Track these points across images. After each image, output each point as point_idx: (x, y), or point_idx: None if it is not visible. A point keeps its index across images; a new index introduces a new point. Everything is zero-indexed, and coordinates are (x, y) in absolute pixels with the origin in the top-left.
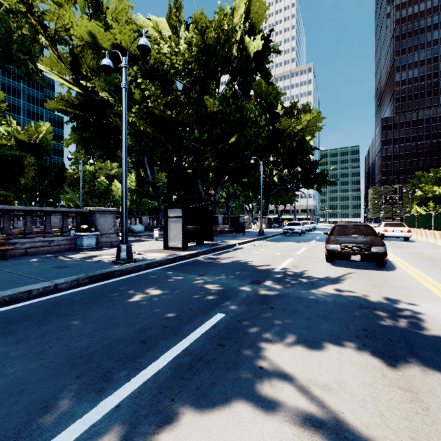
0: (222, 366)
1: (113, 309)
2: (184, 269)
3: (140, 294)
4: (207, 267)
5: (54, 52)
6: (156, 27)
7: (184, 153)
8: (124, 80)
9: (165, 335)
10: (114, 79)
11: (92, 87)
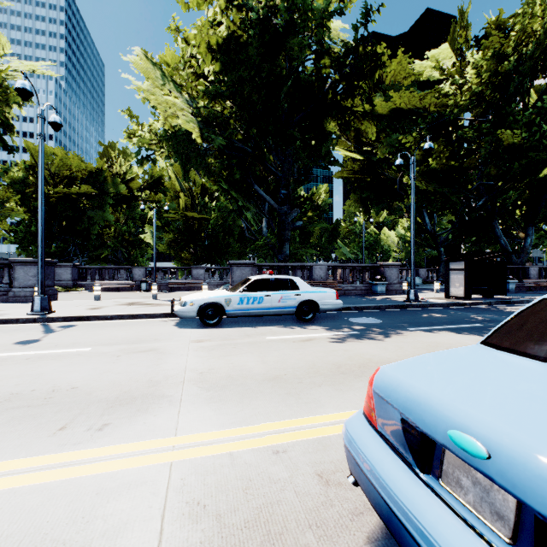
0: (470, 331)
1: (414, 316)
2: (462, 310)
3: (427, 315)
4: (485, 311)
5: (345, 138)
6: (436, 65)
7: (471, 197)
8: (412, 173)
9: (443, 324)
10: (393, 142)
11: (370, 149)
